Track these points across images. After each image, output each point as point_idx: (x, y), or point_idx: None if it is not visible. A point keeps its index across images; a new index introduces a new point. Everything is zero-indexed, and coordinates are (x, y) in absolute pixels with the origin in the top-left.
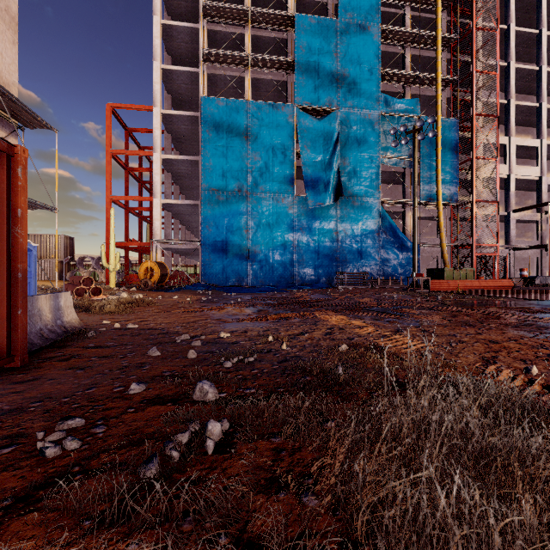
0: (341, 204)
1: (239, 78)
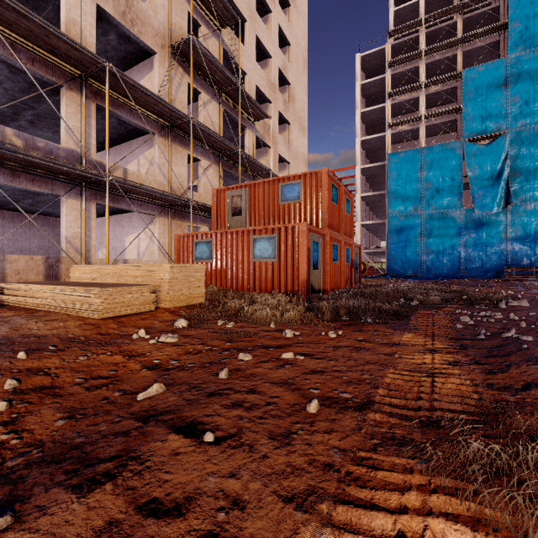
0: (511, 209)
1: (415, 129)
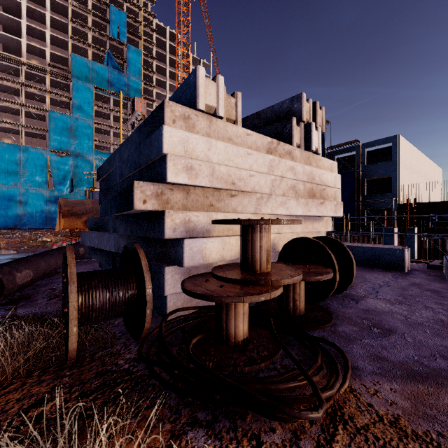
0: (74, 194)
1: (17, 129)
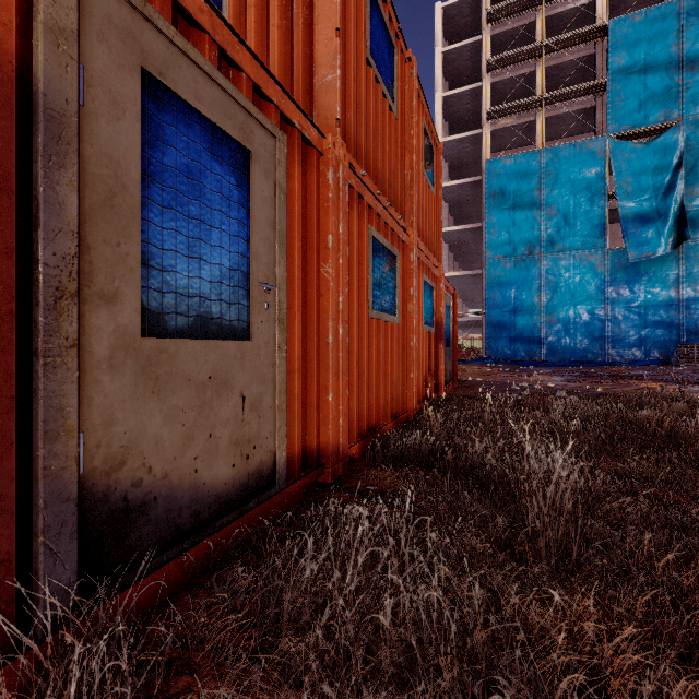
0: (686, 250)
1: (528, 123)
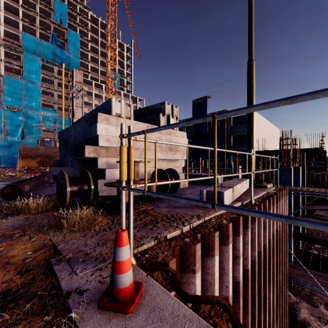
0: (24, 140)
1: None
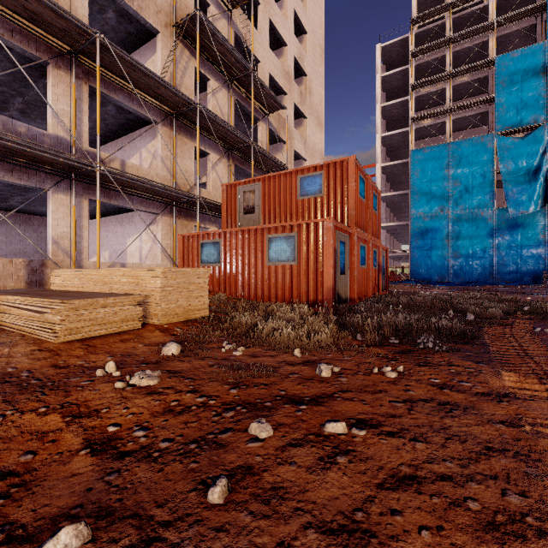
0: None
1: (441, 123)
